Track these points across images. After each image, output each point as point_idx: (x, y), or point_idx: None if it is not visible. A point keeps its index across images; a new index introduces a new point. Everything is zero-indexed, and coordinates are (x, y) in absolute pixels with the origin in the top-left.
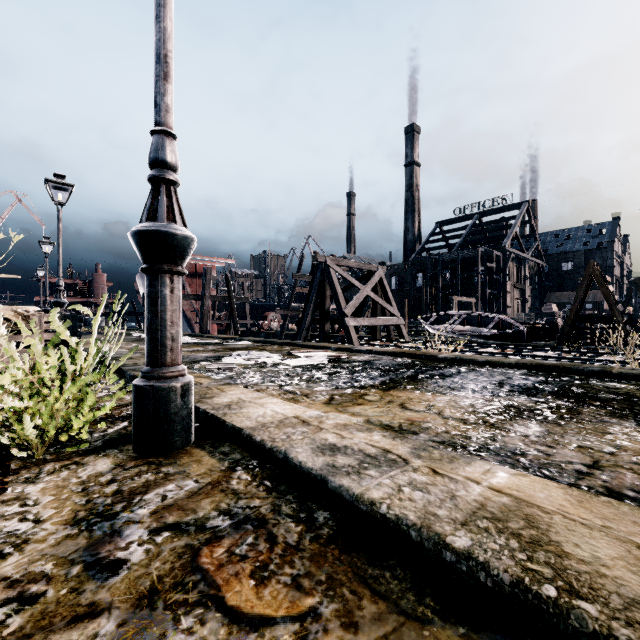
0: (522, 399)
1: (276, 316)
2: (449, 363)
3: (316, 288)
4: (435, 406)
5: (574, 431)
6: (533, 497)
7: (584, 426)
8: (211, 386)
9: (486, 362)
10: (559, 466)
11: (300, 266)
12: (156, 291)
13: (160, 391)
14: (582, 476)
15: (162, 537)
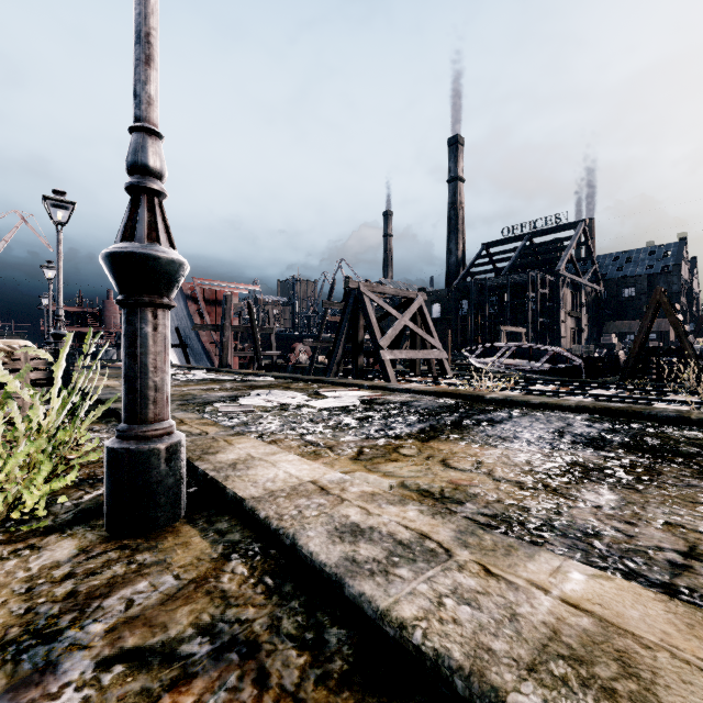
0: (588, 453)
1: (305, 348)
2: (498, 405)
3: (348, 317)
4: (484, 463)
5: (657, 500)
6: (624, 617)
7: (668, 492)
8: (218, 437)
9: (541, 404)
10: (646, 554)
11: (331, 293)
12: (134, 329)
13: (138, 455)
14: (678, 571)
15: (112, 675)
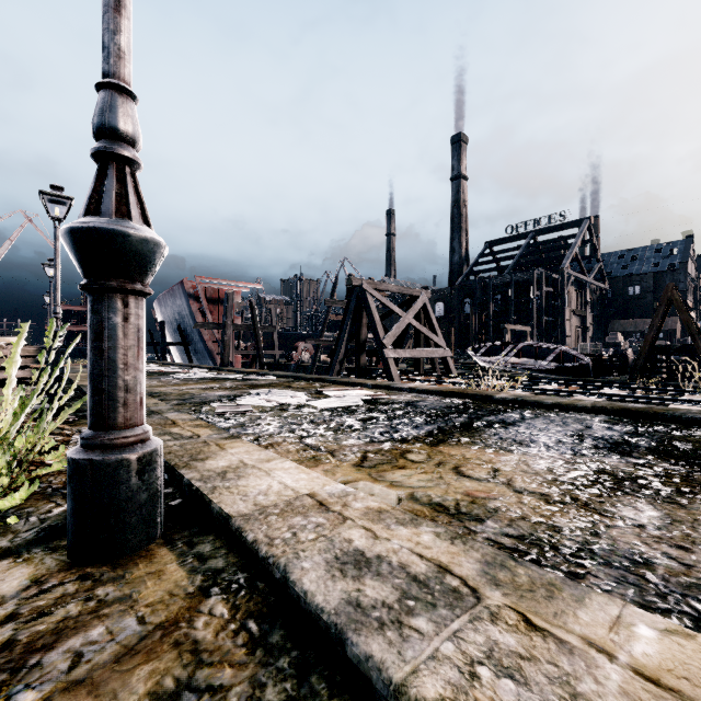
0: (615, 460)
1: (307, 347)
2: (509, 405)
3: (351, 315)
4: (501, 471)
5: None
6: None
7: None
8: (210, 440)
9: (555, 405)
10: None
11: (333, 291)
12: (101, 319)
13: (103, 467)
14: None
15: None
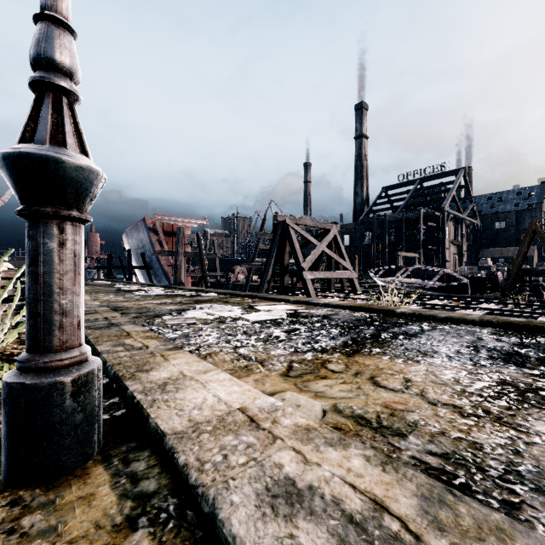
0: (512, 371)
1: (242, 269)
2: (408, 318)
3: (276, 245)
4: (413, 381)
5: None
6: None
7: None
8: (156, 351)
9: (447, 318)
10: None
11: (263, 225)
12: (36, 244)
13: (36, 391)
14: None
15: None
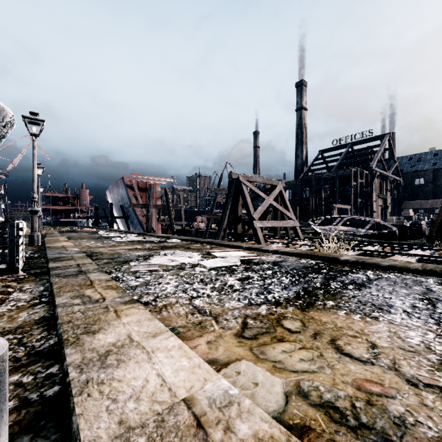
0: None
1: (203, 219)
2: (352, 266)
3: (231, 198)
4: (379, 347)
5: None
6: None
7: None
8: (111, 305)
9: (390, 267)
10: None
11: (220, 182)
12: None
13: None
14: None
15: None
